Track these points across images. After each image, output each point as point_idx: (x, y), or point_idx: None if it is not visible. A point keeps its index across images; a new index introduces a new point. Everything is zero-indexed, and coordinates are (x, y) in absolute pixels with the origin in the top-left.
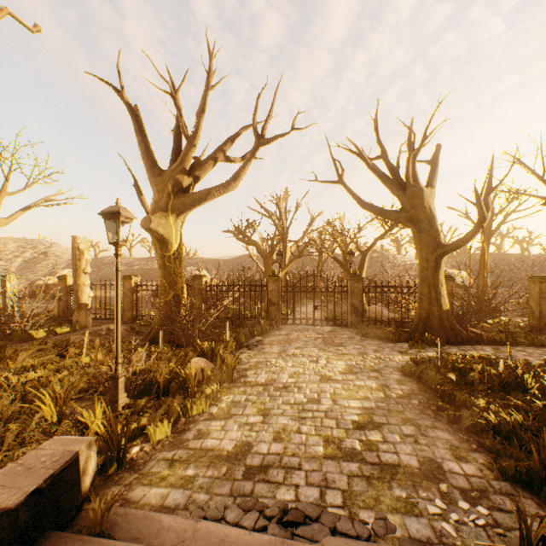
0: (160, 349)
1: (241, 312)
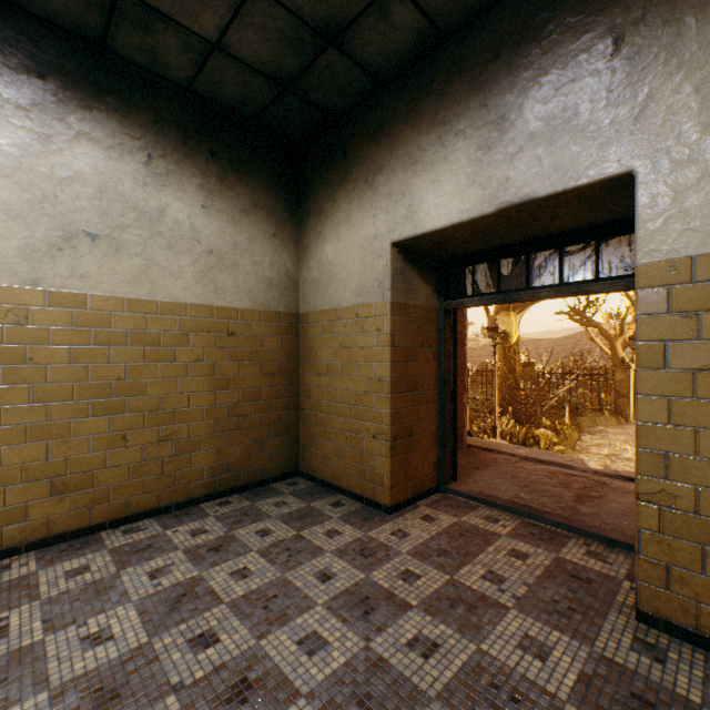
0: (509, 421)
1: (580, 402)
